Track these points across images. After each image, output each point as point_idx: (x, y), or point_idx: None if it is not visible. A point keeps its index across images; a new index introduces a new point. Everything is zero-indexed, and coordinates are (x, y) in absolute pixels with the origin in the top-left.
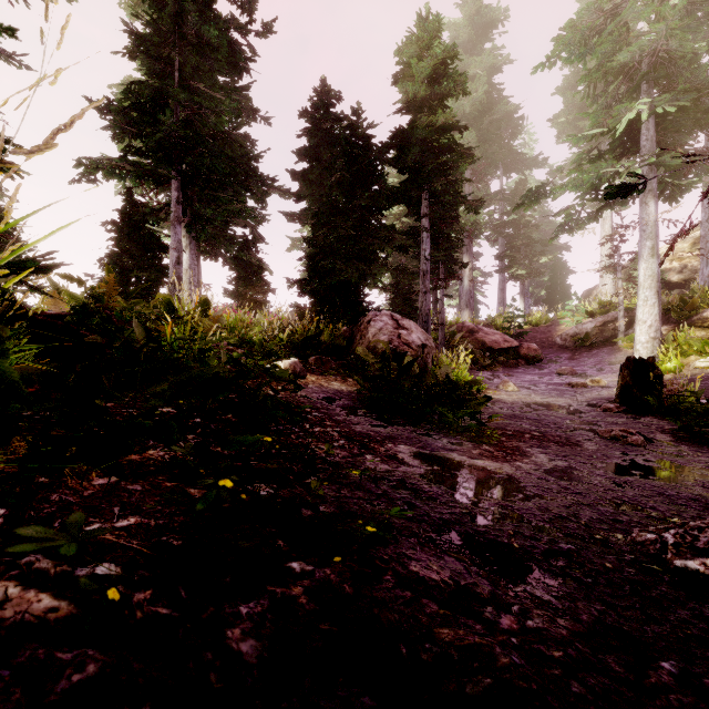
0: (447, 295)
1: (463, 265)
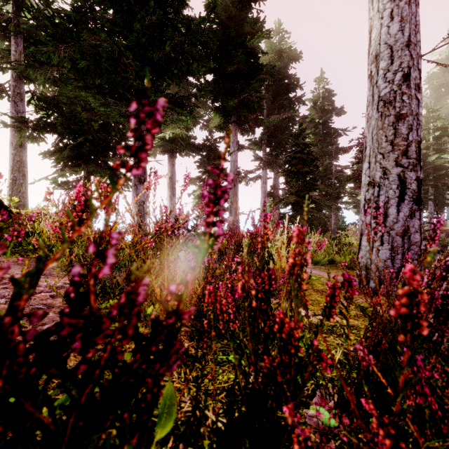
0: None
1: None
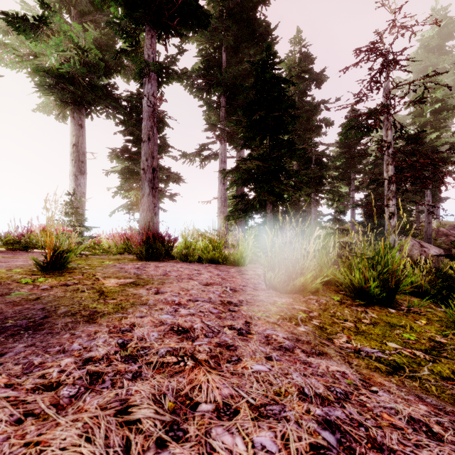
0: (433, 217)
1: (444, 199)
